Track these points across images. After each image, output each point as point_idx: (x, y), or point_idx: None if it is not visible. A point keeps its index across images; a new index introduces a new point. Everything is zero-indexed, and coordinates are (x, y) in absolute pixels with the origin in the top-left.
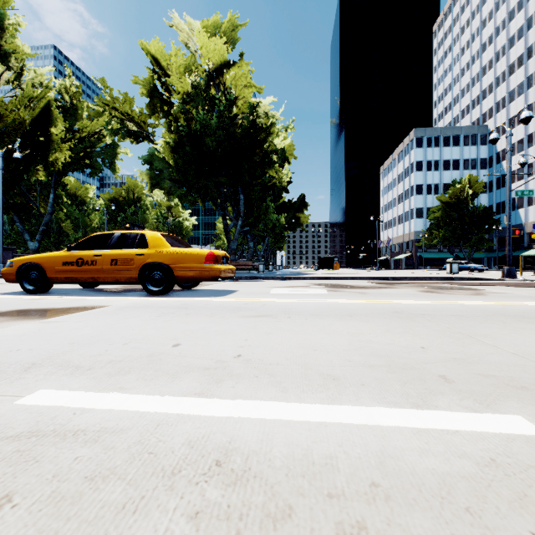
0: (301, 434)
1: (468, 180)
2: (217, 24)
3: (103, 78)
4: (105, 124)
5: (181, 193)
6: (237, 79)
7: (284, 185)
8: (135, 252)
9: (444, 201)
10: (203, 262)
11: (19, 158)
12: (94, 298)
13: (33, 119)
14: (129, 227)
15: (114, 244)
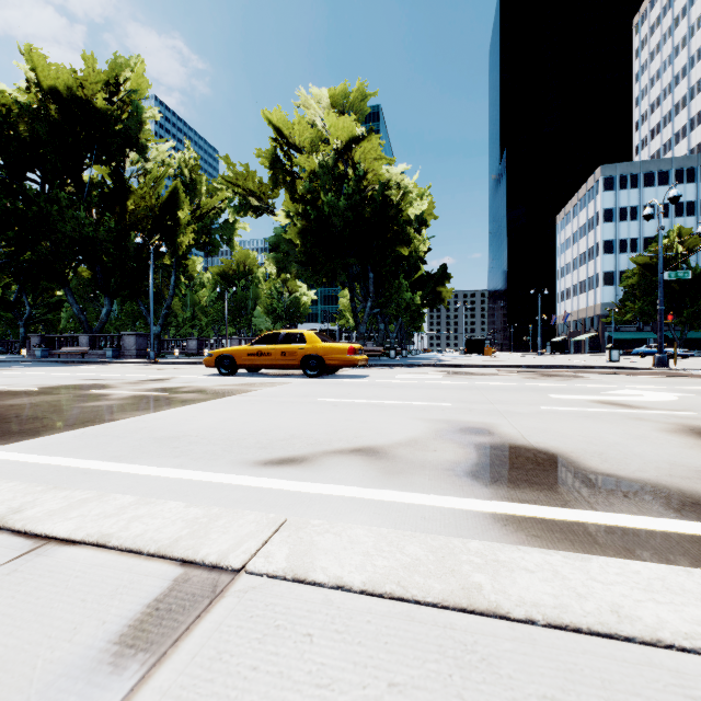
0: (391, 404)
1: (677, 233)
2: (345, 94)
3: (226, 155)
4: (228, 202)
5: (308, 276)
6: (367, 153)
7: (421, 255)
8: (297, 346)
9: (642, 262)
10: (346, 354)
11: (165, 252)
12: (274, 378)
13: (162, 205)
14: (289, 327)
15: (282, 341)
